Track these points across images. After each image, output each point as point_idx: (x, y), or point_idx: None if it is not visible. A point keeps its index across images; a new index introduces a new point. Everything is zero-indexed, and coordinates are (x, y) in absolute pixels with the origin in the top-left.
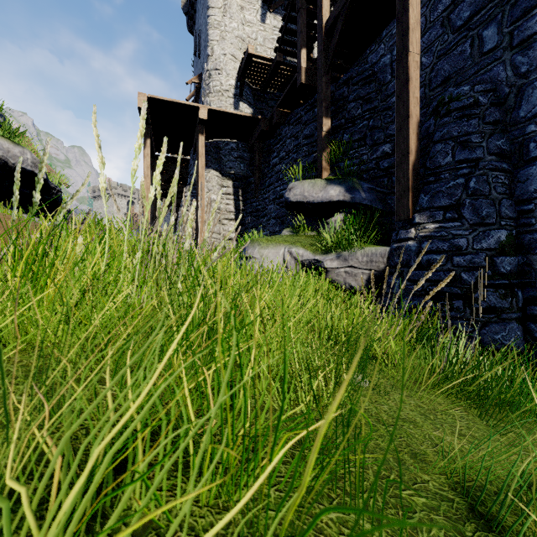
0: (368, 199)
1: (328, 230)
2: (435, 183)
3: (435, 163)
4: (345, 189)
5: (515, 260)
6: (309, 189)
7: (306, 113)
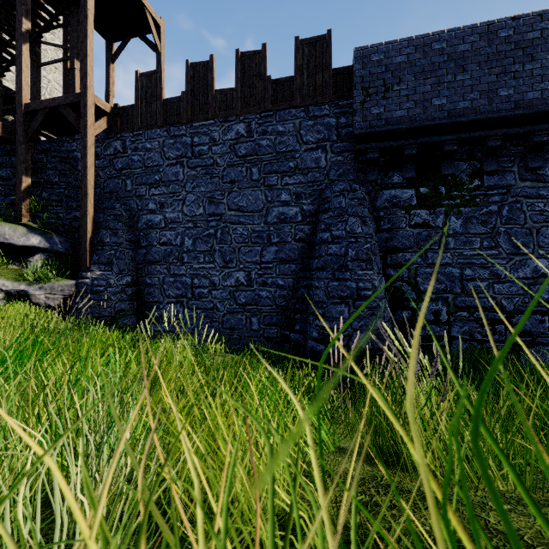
0: (64, 248)
1: (31, 269)
2: (102, 250)
3: (102, 240)
4: (45, 239)
5: (135, 289)
6: (10, 233)
7: (2, 155)
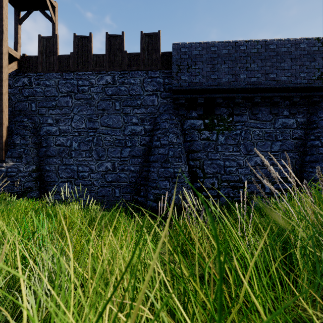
0: None
1: None
2: (14, 149)
3: (14, 142)
4: None
5: (38, 173)
6: None
7: None
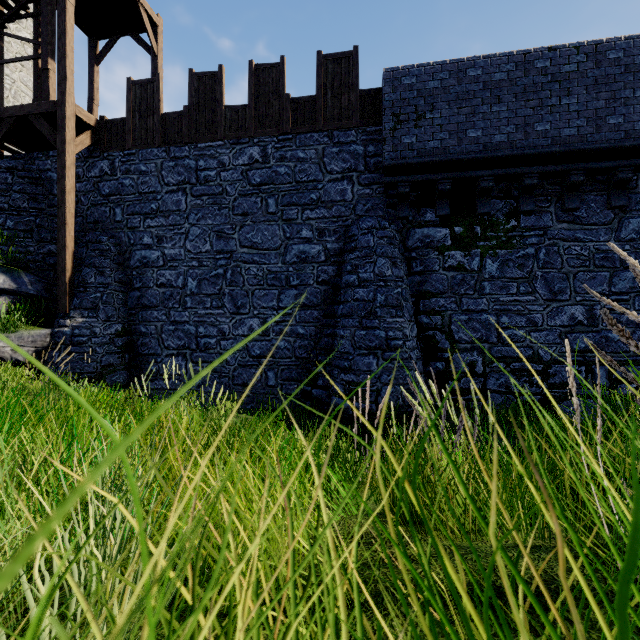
0: (35, 289)
1: None
2: (85, 293)
3: (85, 280)
4: (11, 279)
5: (126, 339)
6: None
7: None
